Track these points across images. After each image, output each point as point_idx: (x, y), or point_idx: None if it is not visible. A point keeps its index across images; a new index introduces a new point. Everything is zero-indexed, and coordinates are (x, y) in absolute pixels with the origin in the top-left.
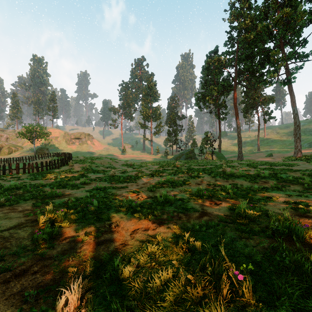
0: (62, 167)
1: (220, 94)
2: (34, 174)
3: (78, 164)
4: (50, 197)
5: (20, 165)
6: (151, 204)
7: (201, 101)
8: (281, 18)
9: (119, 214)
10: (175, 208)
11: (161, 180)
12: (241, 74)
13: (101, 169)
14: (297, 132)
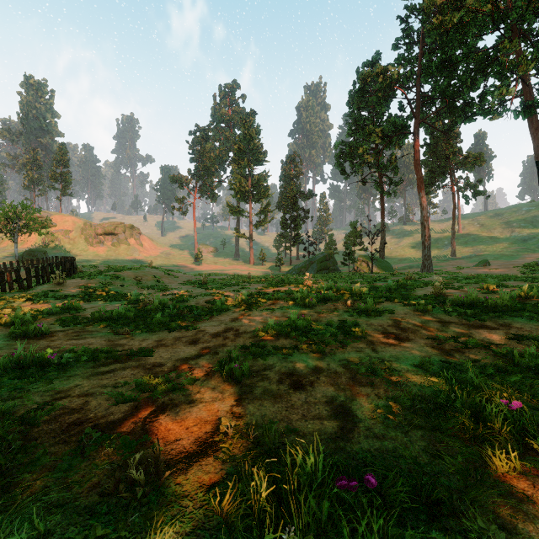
0: (35, 288)
1: (386, 143)
2: None
3: (78, 279)
4: None
5: None
6: None
7: (347, 159)
8: None
9: None
10: None
11: (272, 323)
12: (427, 104)
13: (130, 292)
14: None
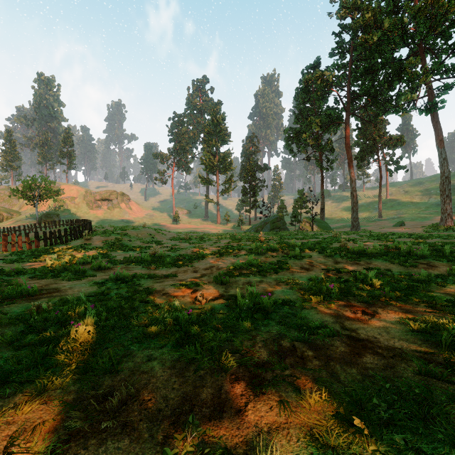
0: (71, 242)
1: (323, 130)
2: (19, 253)
3: (99, 236)
4: (10, 297)
5: (9, 240)
6: (224, 316)
7: (294, 141)
8: (423, 7)
9: (146, 347)
10: (281, 327)
11: (238, 262)
12: (356, 99)
13: (137, 245)
14: (445, 187)
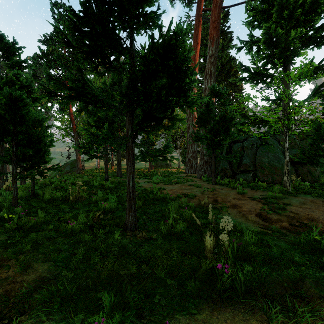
0: None
1: None
2: None
3: None
4: None
5: None
6: None
7: None
8: None
9: None
10: None
11: None
12: None
13: None
14: None
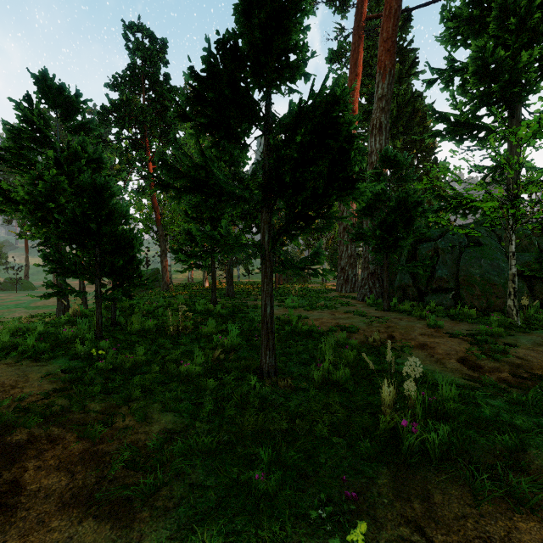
0: None
1: None
2: None
3: None
4: None
5: None
6: None
7: None
8: None
9: None
10: None
11: None
12: None
13: None
14: None
